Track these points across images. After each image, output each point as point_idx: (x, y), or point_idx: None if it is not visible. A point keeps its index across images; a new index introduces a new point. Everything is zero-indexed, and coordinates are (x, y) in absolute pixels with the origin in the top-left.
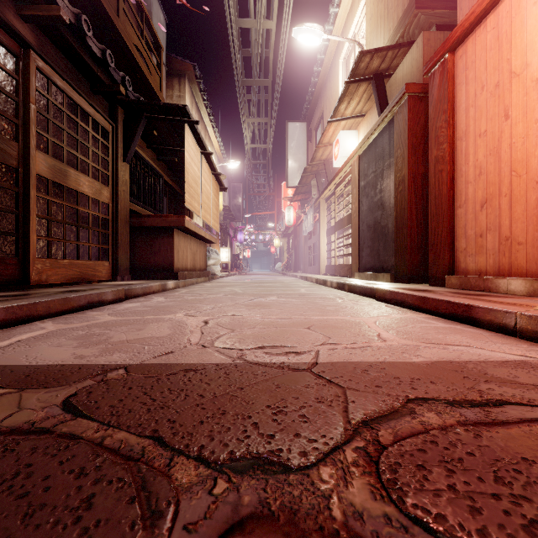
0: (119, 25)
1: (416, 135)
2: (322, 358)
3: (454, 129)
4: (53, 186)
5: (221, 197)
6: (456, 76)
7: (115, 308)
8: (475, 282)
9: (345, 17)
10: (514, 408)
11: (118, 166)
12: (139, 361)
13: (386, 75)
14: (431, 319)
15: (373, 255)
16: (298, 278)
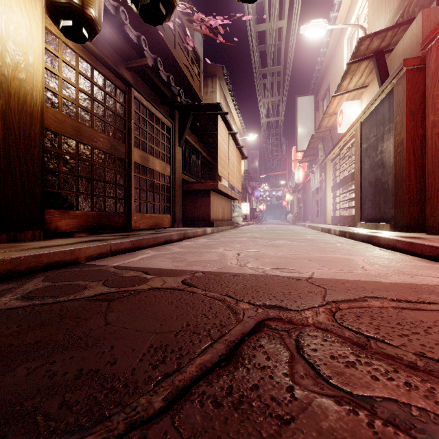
0: (175, 54)
1: (415, 102)
2: (315, 276)
3: None
4: (141, 168)
5: (242, 164)
6: None
7: (180, 244)
8: None
9: (349, 3)
10: (437, 306)
11: (175, 150)
12: (207, 270)
13: (386, 51)
14: (415, 260)
15: (374, 208)
16: (306, 227)
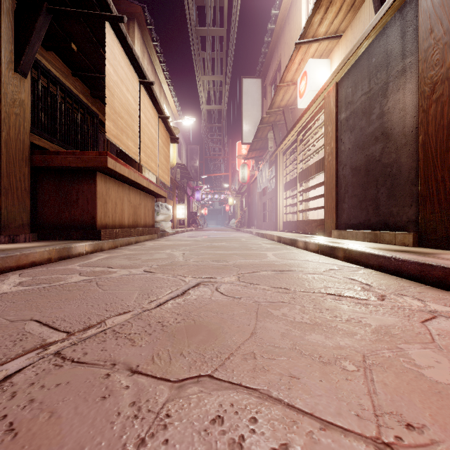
0: None
1: None
2: None
3: None
4: None
5: (174, 152)
6: None
7: None
8: None
9: None
10: None
11: (1, 75)
12: None
13: None
14: None
15: (365, 207)
16: (254, 235)
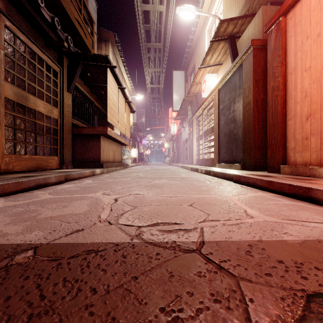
0: (65, 4)
1: (258, 73)
2: (207, 236)
3: (286, 67)
4: (17, 106)
5: (131, 117)
6: (288, 31)
7: (56, 188)
8: (303, 170)
9: (209, 3)
10: None
11: (63, 95)
12: (51, 239)
13: (236, 36)
14: (278, 197)
15: (228, 153)
16: (179, 167)
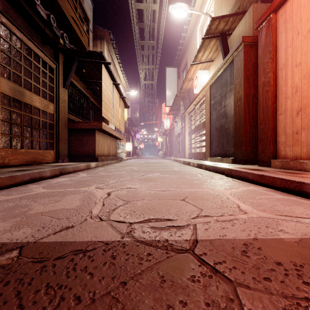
0: (61, 2)
1: (249, 69)
2: (200, 234)
3: (276, 63)
4: (13, 101)
5: (126, 112)
6: (278, 28)
7: (50, 181)
8: (293, 164)
9: (201, 1)
10: None
11: (59, 90)
12: (38, 237)
13: (228, 33)
14: (270, 191)
15: (219, 147)
16: (172, 160)
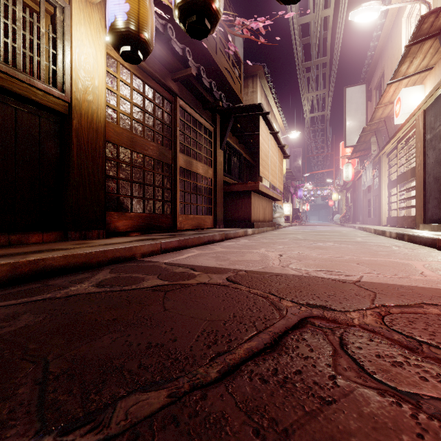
0: (217, 60)
1: None
2: (364, 279)
3: None
4: (186, 172)
5: (284, 163)
6: None
7: (222, 244)
8: None
9: None
10: None
11: (216, 153)
12: (249, 269)
13: None
14: None
15: None
16: (356, 229)
